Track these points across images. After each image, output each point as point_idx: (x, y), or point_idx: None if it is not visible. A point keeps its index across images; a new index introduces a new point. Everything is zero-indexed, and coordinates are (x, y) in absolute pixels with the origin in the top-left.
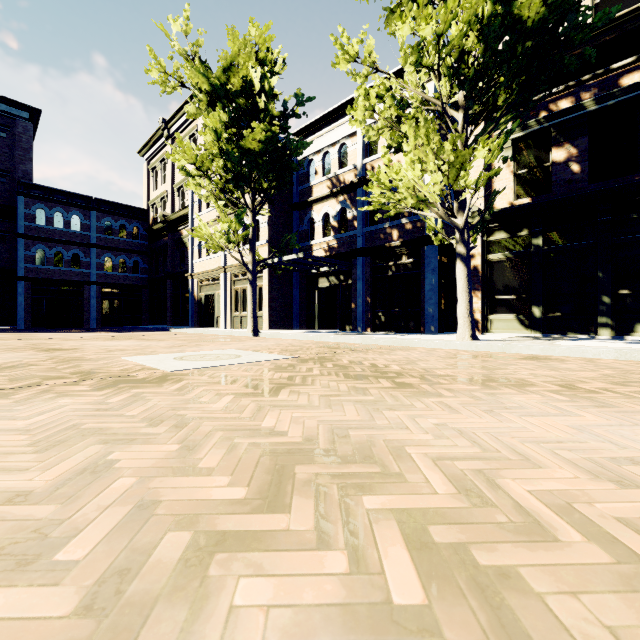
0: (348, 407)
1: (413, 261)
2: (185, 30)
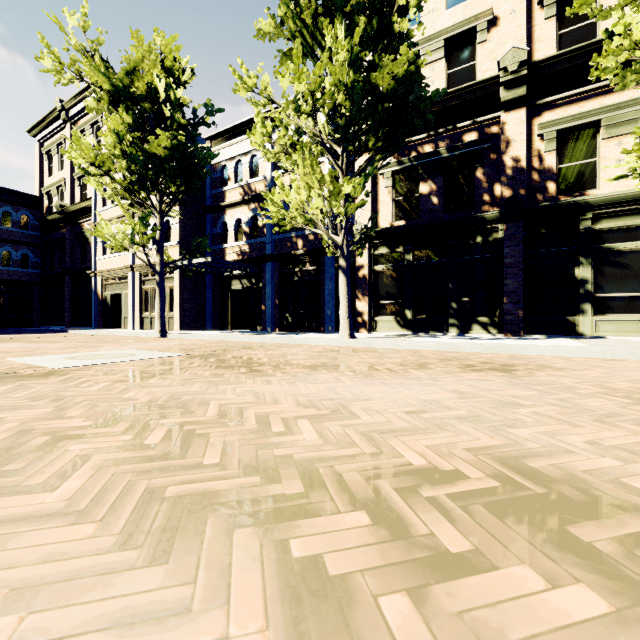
0: (197, 385)
1: (315, 268)
2: (83, 26)
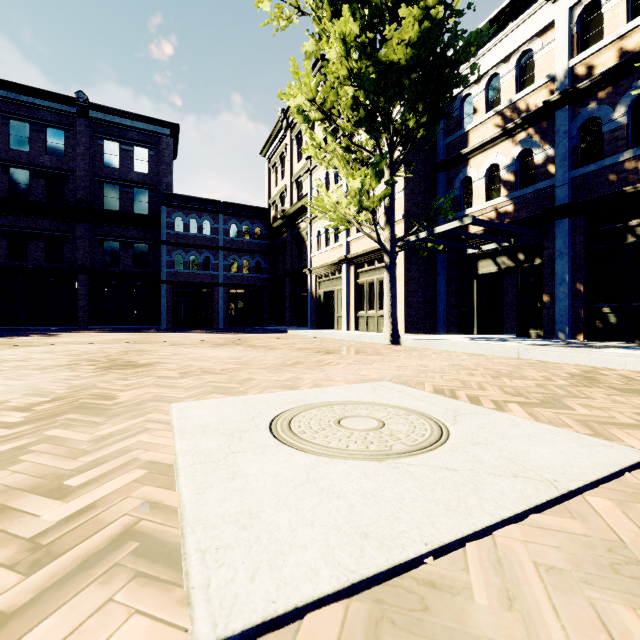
0: None
1: None
2: None
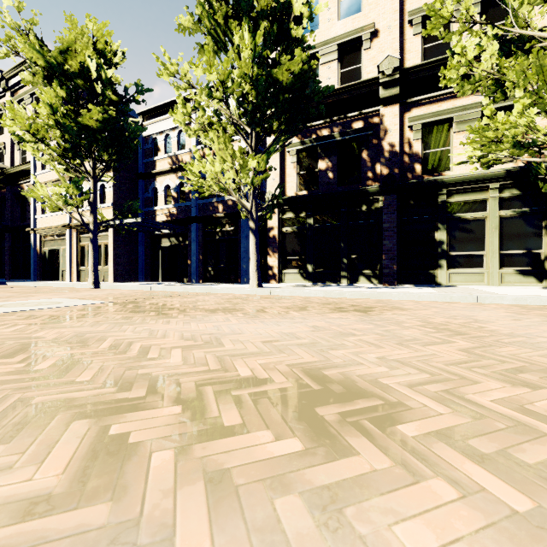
0: (105, 325)
1: (233, 229)
2: (18, 6)
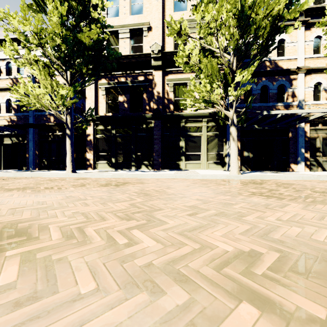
0: None
1: (62, 134)
2: None
